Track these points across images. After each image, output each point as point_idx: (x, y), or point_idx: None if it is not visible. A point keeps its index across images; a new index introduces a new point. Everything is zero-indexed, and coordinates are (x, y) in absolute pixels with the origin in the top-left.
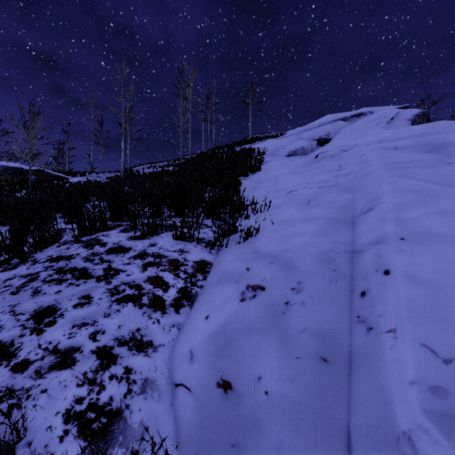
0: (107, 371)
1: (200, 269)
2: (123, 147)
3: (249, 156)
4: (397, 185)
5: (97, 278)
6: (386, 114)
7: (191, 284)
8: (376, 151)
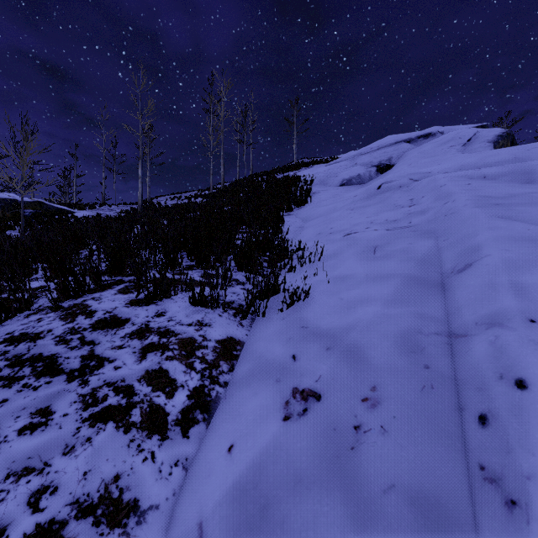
0: None
1: (226, 354)
2: (140, 174)
3: (293, 186)
4: (500, 230)
5: (69, 374)
6: (461, 135)
7: (210, 380)
8: (459, 181)
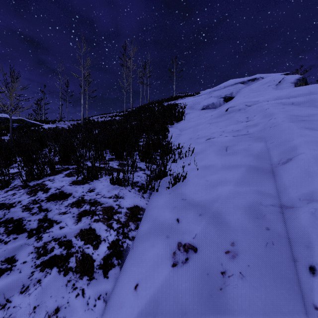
0: None
1: (133, 217)
2: (82, 102)
3: (174, 109)
4: (308, 136)
5: (29, 232)
6: (275, 79)
7: (123, 235)
8: (277, 106)
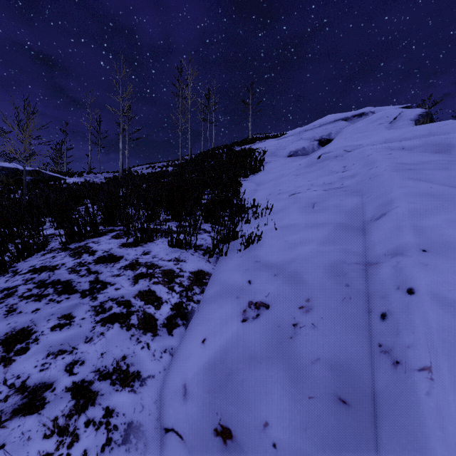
0: (83, 415)
1: (197, 281)
2: (121, 147)
3: (249, 157)
4: (410, 188)
5: (82, 293)
6: (389, 114)
7: (187, 298)
8: (382, 151)
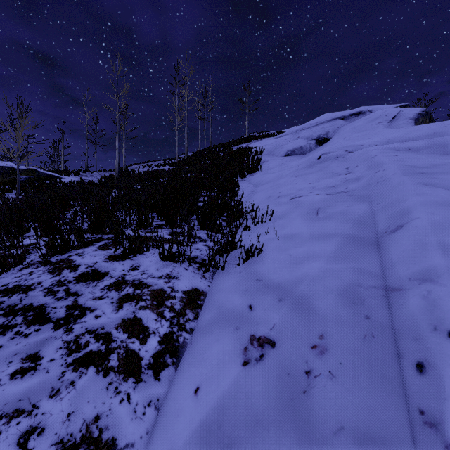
0: None
1: (191, 303)
2: (117, 146)
3: (246, 156)
4: (426, 196)
5: (55, 322)
6: (387, 113)
7: (178, 327)
8: (387, 152)
